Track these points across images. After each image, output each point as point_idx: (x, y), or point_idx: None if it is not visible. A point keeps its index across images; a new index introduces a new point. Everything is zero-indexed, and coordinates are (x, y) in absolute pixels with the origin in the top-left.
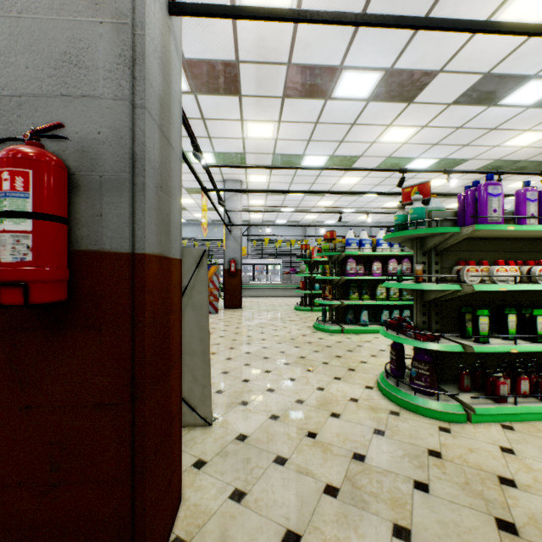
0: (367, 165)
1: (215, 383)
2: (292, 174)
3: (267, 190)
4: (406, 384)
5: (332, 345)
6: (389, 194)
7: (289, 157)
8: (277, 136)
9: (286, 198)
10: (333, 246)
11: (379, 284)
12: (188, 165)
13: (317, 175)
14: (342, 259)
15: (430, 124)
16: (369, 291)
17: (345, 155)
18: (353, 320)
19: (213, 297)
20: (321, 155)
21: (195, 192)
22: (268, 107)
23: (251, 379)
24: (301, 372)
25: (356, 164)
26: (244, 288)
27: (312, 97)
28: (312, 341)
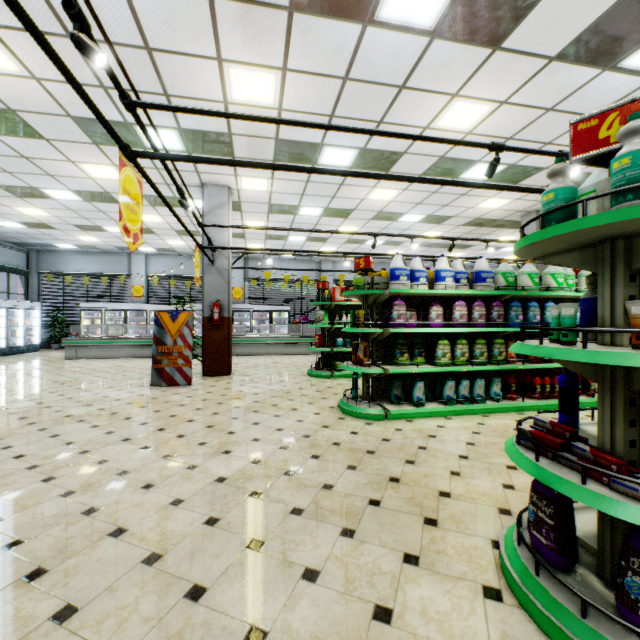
0: (411, 170)
1: (108, 614)
2: (304, 180)
3: (259, 163)
4: (624, 624)
5: (376, 450)
6: (474, 186)
7: (300, 146)
8: (281, 103)
9: (296, 220)
10: (369, 281)
11: (441, 339)
12: (33, 34)
13: (339, 183)
14: (383, 301)
15: (513, 98)
16: (424, 351)
17: (382, 149)
18: (401, 397)
19: (184, 360)
20: (348, 147)
21: (161, 204)
22: (263, 33)
23: (211, 586)
24: (328, 540)
25: (396, 167)
26: (237, 343)
27: (342, 16)
28: (341, 441)
